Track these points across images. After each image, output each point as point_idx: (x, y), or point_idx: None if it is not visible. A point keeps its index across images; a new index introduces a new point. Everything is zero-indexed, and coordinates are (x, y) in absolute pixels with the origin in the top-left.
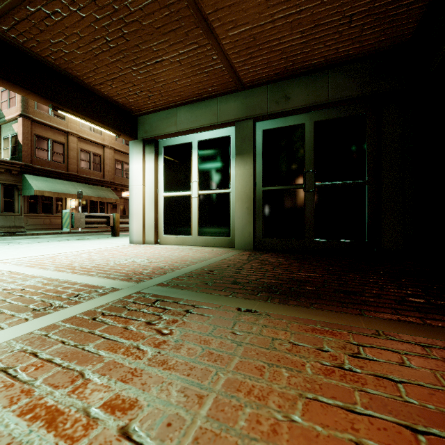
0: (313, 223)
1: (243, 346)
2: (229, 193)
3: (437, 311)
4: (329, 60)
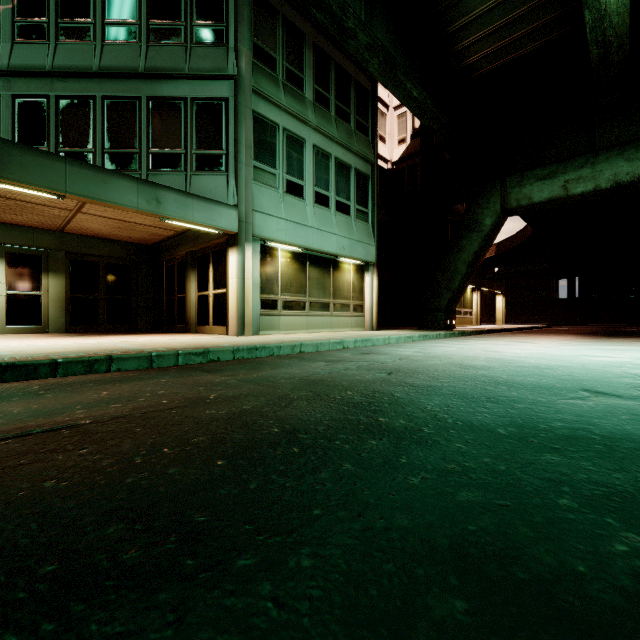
0: (105, 317)
1: (130, 335)
2: (41, 295)
3: (157, 333)
4: (117, 239)
